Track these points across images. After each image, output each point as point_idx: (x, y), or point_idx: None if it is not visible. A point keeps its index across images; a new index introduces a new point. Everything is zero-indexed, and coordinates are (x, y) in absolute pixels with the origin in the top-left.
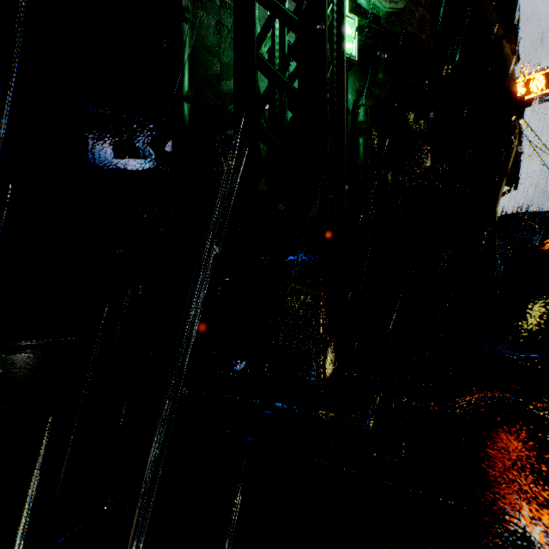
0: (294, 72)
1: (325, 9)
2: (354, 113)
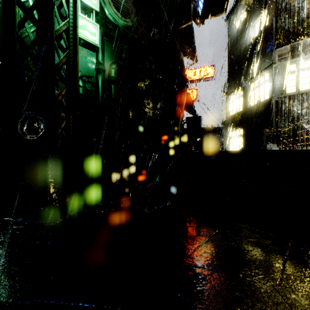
0: None
1: (53, 23)
2: (109, 71)
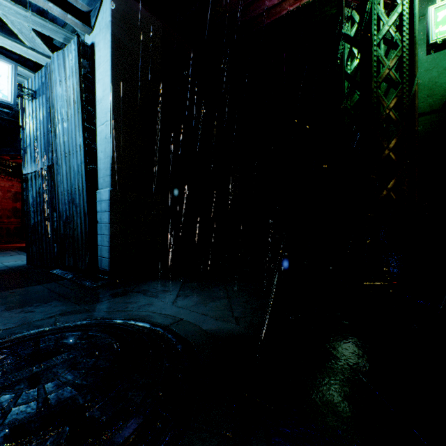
0: (385, 91)
1: (371, 76)
2: None
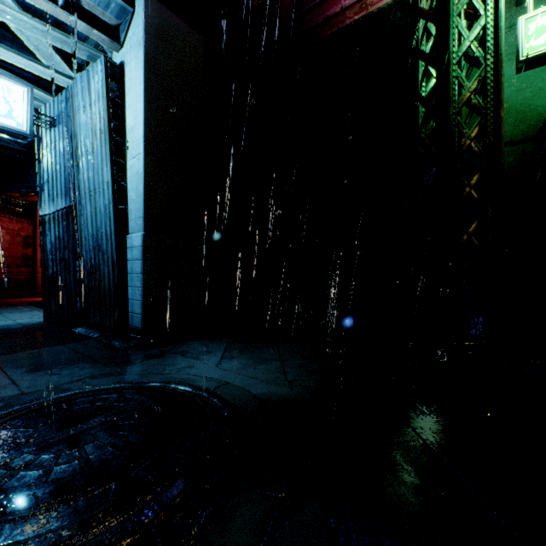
0: (467, 118)
1: (448, 101)
2: None
